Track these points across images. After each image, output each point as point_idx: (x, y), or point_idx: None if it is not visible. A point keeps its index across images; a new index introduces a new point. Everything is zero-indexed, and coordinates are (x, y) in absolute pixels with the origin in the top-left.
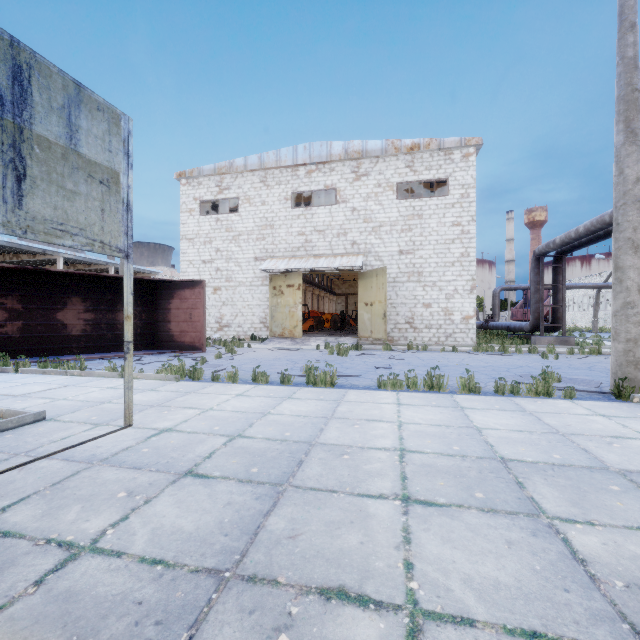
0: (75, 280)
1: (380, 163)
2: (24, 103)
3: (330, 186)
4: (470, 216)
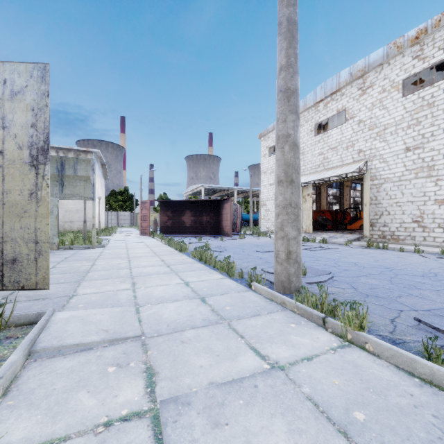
0: (188, 203)
1: (384, 69)
2: (64, 169)
3: (340, 109)
4: None
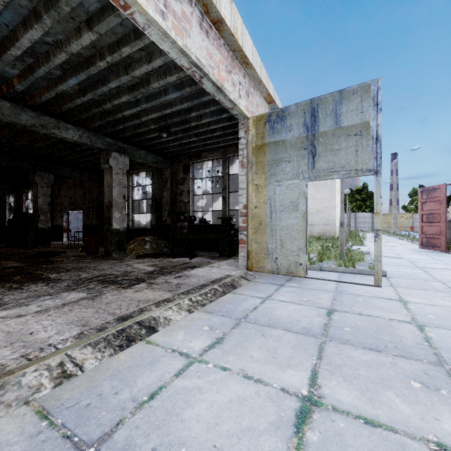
0: None
1: None
2: (315, 123)
3: None
4: None
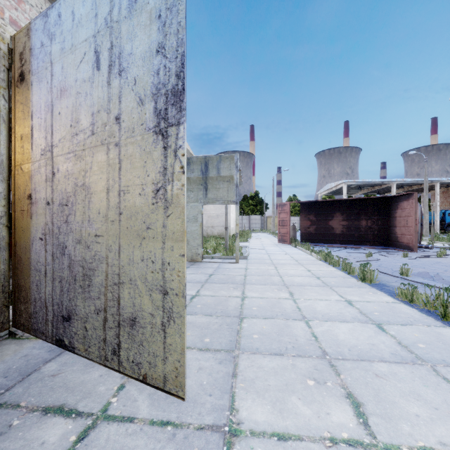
0: (337, 203)
1: None
2: (207, 170)
3: None
4: None
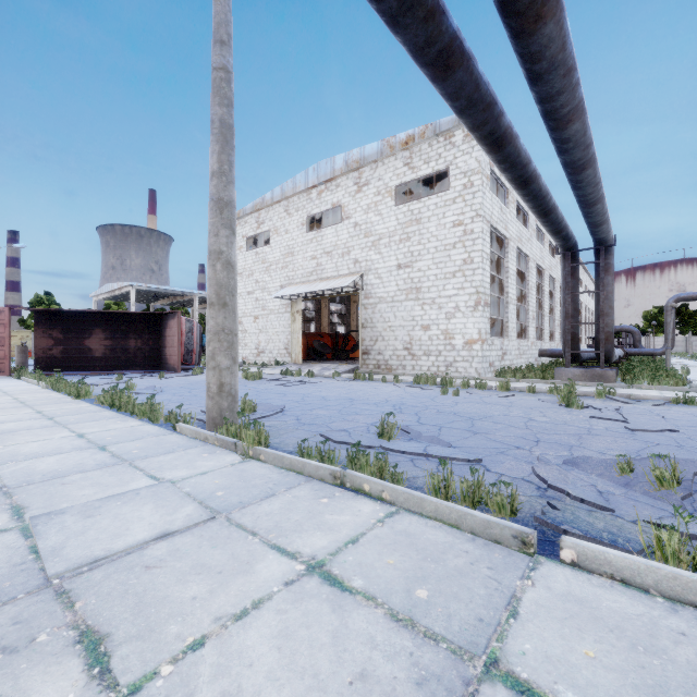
0: (98, 316)
1: (379, 168)
2: None
3: (336, 204)
4: (474, 211)
